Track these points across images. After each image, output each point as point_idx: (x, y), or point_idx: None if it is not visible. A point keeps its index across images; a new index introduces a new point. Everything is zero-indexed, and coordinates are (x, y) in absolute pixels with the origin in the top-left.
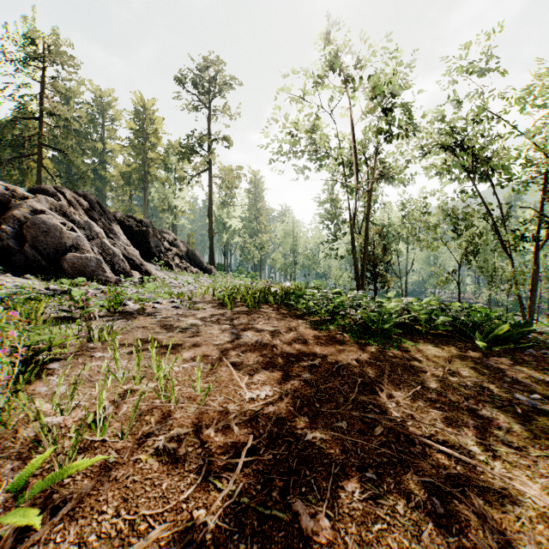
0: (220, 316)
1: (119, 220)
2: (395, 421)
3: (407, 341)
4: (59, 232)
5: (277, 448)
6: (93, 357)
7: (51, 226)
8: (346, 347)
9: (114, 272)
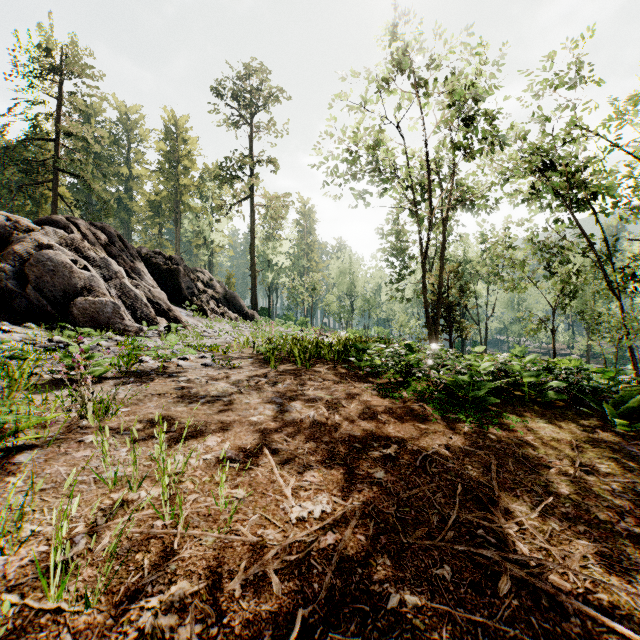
0: (261, 378)
1: (145, 257)
2: (523, 562)
3: (509, 415)
4: (69, 271)
5: (343, 625)
6: (83, 442)
7: (59, 263)
8: (428, 425)
9: (136, 319)
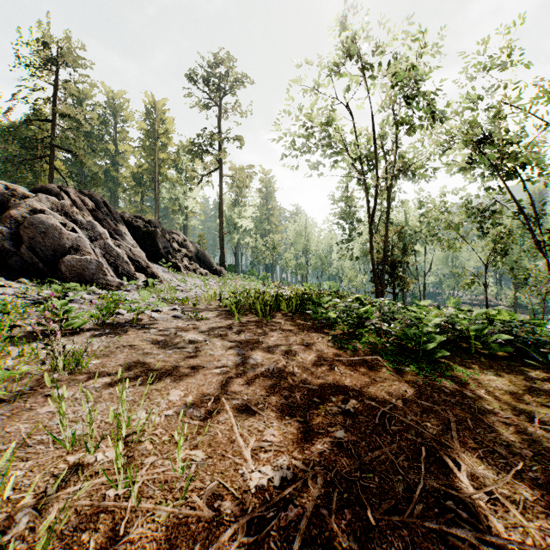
0: (226, 329)
1: (127, 221)
2: (501, 543)
3: (459, 367)
4: (58, 233)
5: None
6: (49, 397)
7: (50, 226)
8: (383, 378)
9: (117, 275)
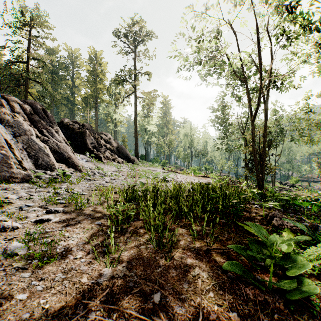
0: None
1: (65, 124)
2: None
3: None
4: None
5: None
6: None
7: None
8: None
9: (37, 165)
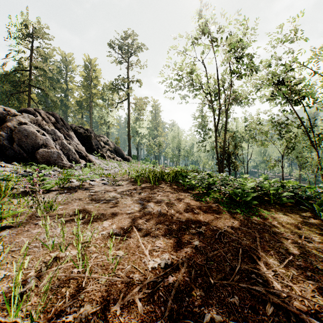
0: (133, 190)
1: (74, 129)
2: (278, 293)
3: (263, 210)
4: (35, 136)
5: None
6: (37, 224)
7: (30, 132)
8: (221, 216)
9: (69, 160)
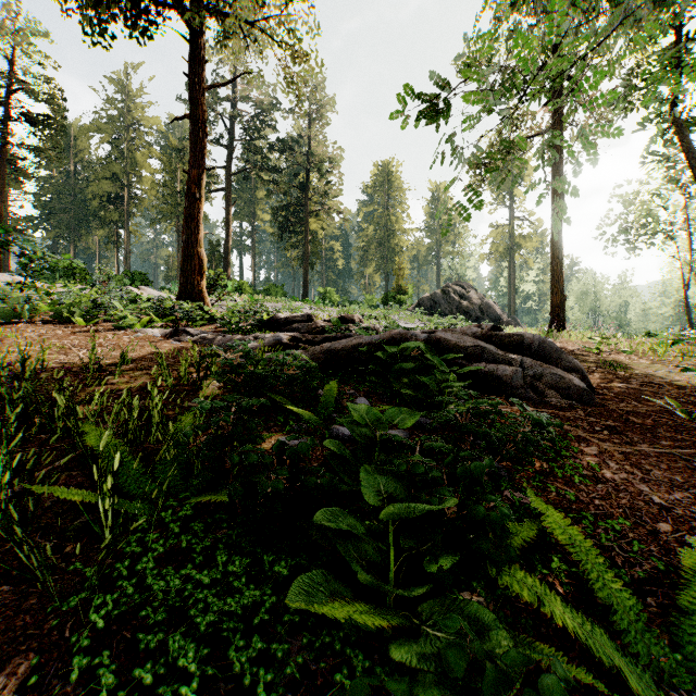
0: None
1: None
2: None
3: None
4: (494, 308)
5: None
6: None
7: (491, 305)
8: None
9: None
